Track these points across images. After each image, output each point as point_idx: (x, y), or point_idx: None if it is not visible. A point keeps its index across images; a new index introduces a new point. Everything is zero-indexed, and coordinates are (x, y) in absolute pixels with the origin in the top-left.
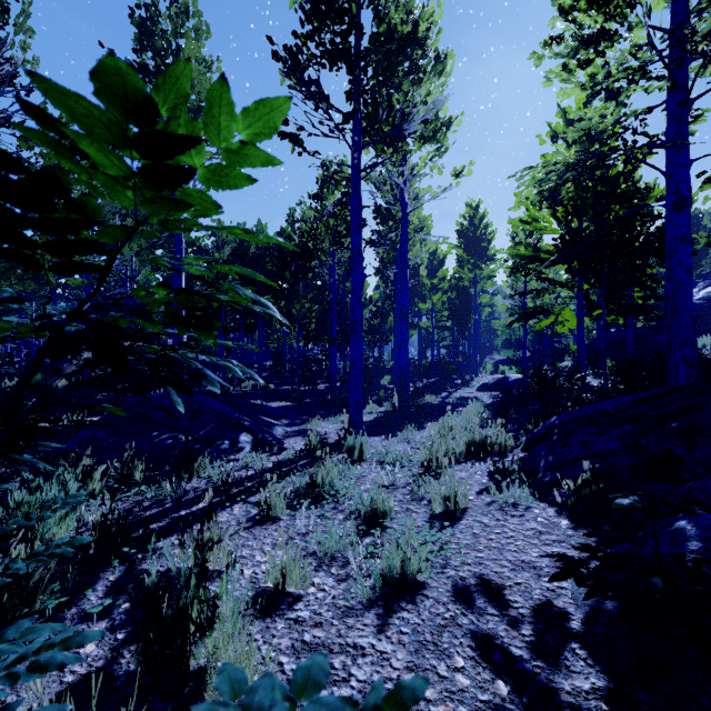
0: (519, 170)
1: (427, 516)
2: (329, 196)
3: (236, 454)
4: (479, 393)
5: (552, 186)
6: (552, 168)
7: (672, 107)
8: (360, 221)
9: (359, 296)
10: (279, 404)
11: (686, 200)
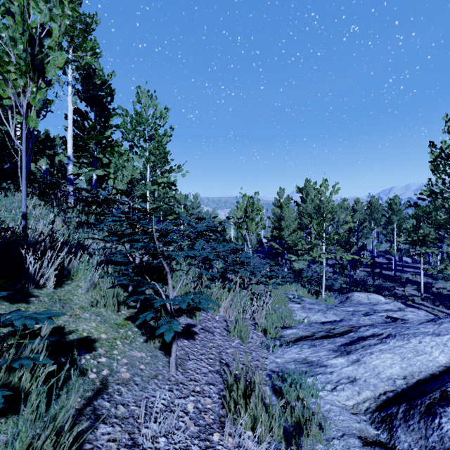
0: None
1: None
2: None
3: None
4: None
5: None
6: None
7: None
8: None
9: None
10: None
11: None
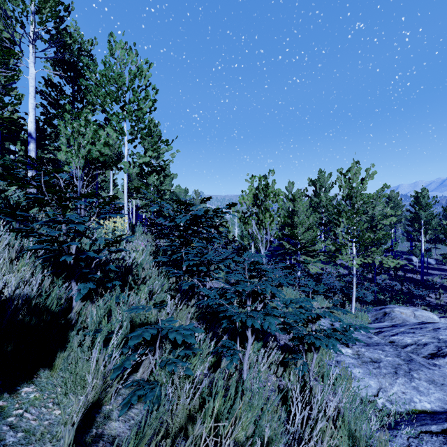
0: None
1: None
2: None
3: None
4: None
5: None
6: None
7: None
8: None
9: None
10: None
11: None
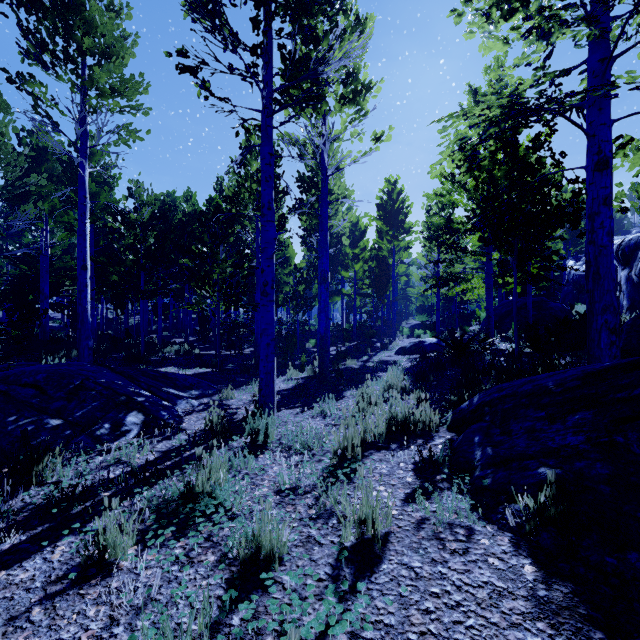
0: (443, 118)
1: (334, 552)
2: (252, 161)
3: (115, 441)
4: (397, 357)
5: (472, 147)
6: (476, 121)
7: (594, 64)
8: (271, 172)
9: (270, 255)
10: (197, 371)
11: (608, 160)
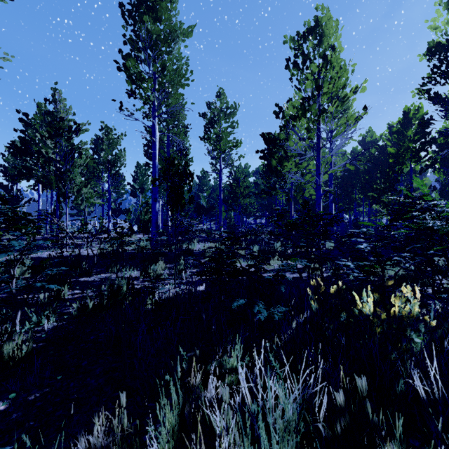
0: None
1: None
2: (408, 130)
3: None
4: None
5: None
6: None
7: None
8: None
9: None
10: None
11: None
